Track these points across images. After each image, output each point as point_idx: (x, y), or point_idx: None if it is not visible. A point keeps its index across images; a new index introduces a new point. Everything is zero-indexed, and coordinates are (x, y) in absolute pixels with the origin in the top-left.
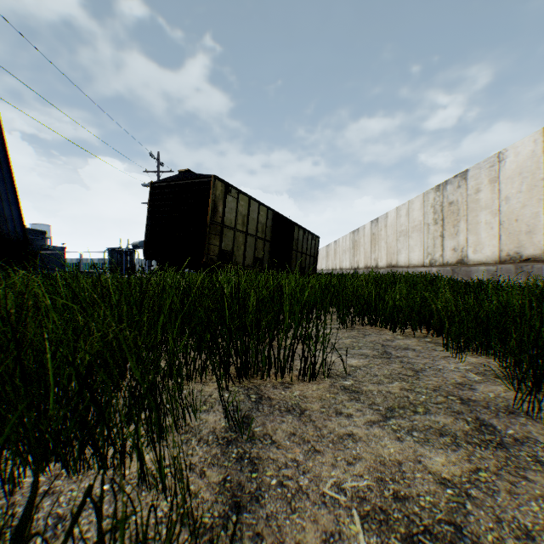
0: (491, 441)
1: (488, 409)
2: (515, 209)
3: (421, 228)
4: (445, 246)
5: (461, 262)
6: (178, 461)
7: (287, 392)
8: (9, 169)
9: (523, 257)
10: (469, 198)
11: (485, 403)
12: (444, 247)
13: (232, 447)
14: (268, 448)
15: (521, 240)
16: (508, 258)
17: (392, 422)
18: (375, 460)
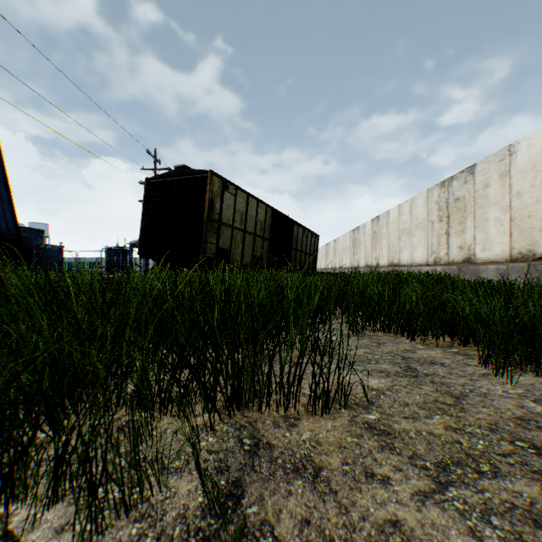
0: None
1: None
2: (528, 204)
3: (424, 225)
4: (451, 244)
5: (468, 260)
6: None
7: (293, 433)
8: (2, 166)
9: (536, 256)
10: (477, 194)
11: None
12: (450, 245)
13: None
14: None
15: (534, 237)
16: (520, 257)
17: (452, 494)
18: None
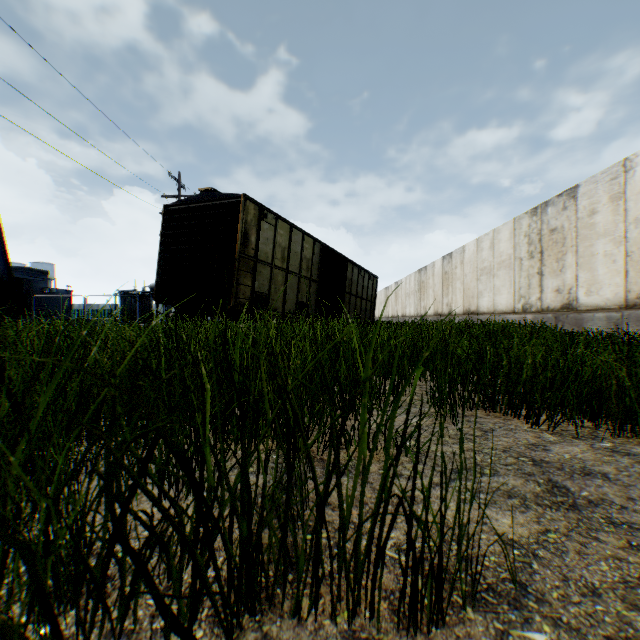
0: None
1: None
2: None
3: (510, 263)
4: (545, 286)
5: (569, 307)
6: None
7: None
8: None
9: None
10: (580, 222)
11: None
12: (544, 288)
13: None
14: None
15: None
16: (639, 302)
17: None
18: None
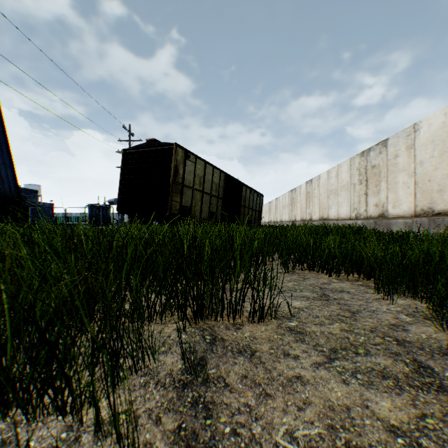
0: (432, 384)
1: (423, 350)
2: (428, 171)
3: (348, 187)
4: (369, 202)
5: (382, 215)
6: (129, 420)
7: (239, 333)
8: (6, 138)
9: (435, 212)
10: (389, 162)
11: (419, 344)
12: (368, 203)
13: (187, 390)
14: (221, 391)
15: (433, 197)
16: (422, 213)
17: (336, 364)
18: (324, 404)
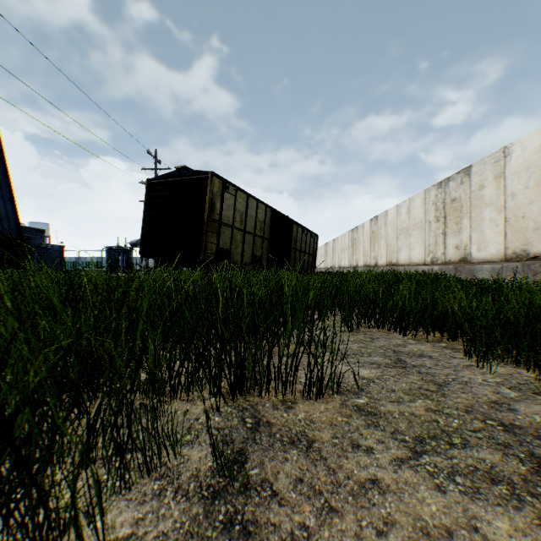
0: None
1: (540, 439)
2: (522, 205)
3: (422, 225)
4: (448, 243)
5: (465, 260)
6: None
7: (290, 414)
8: (5, 166)
9: (530, 255)
10: (473, 194)
11: (534, 430)
12: (447, 245)
13: (219, 502)
14: (267, 504)
15: (528, 237)
16: (514, 256)
17: (425, 460)
18: (413, 526)
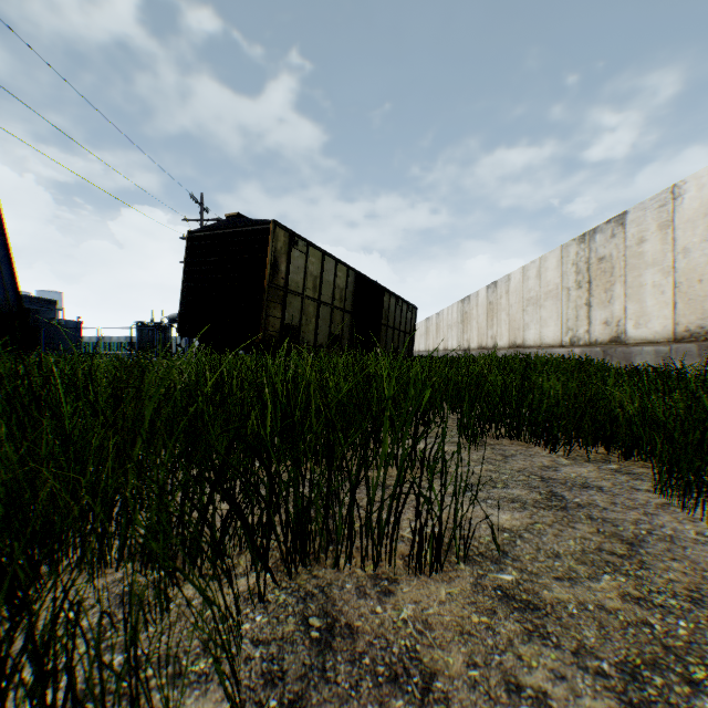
0: None
1: None
2: (698, 265)
3: (557, 294)
4: (593, 318)
5: (617, 340)
6: None
7: (388, 606)
8: None
9: None
10: (629, 251)
11: None
12: (592, 320)
13: None
14: None
15: (707, 308)
16: (688, 335)
17: None
18: None
